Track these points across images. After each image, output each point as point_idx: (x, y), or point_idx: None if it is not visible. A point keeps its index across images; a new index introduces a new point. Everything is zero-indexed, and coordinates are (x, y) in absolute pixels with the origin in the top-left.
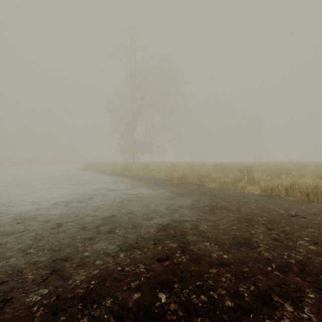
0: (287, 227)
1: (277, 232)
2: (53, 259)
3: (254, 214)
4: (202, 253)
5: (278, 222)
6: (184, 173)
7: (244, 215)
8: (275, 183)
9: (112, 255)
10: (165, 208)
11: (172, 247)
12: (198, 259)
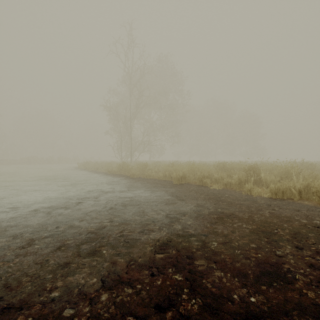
0: (319, 244)
1: (310, 253)
2: (2, 307)
3: (272, 224)
4: (219, 293)
5: (305, 236)
6: (184, 174)
7: (260, 226)
8: (287, 185)
9: (91, 297)
10: (164, 216)
11: (176, 281)
12: (215, 306)
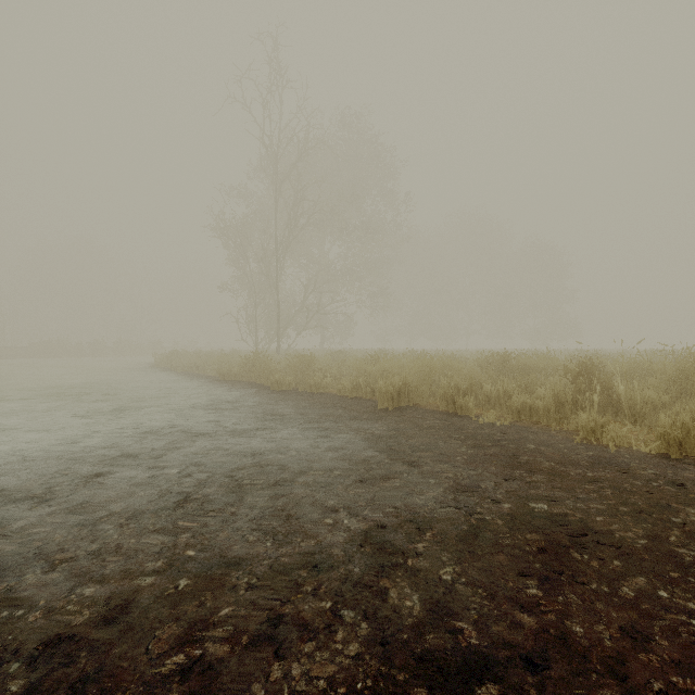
0: None
1: None
2: None
3: None
4: None
5: None
6: (406, 382)
7: None
8: None
9: None
10: (358, 537)
11: None
12: None
